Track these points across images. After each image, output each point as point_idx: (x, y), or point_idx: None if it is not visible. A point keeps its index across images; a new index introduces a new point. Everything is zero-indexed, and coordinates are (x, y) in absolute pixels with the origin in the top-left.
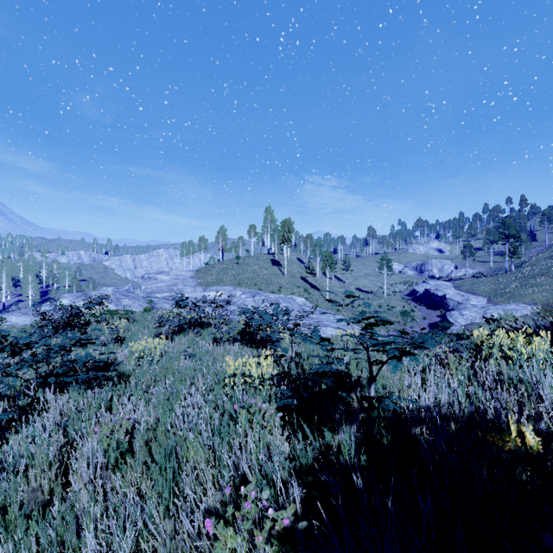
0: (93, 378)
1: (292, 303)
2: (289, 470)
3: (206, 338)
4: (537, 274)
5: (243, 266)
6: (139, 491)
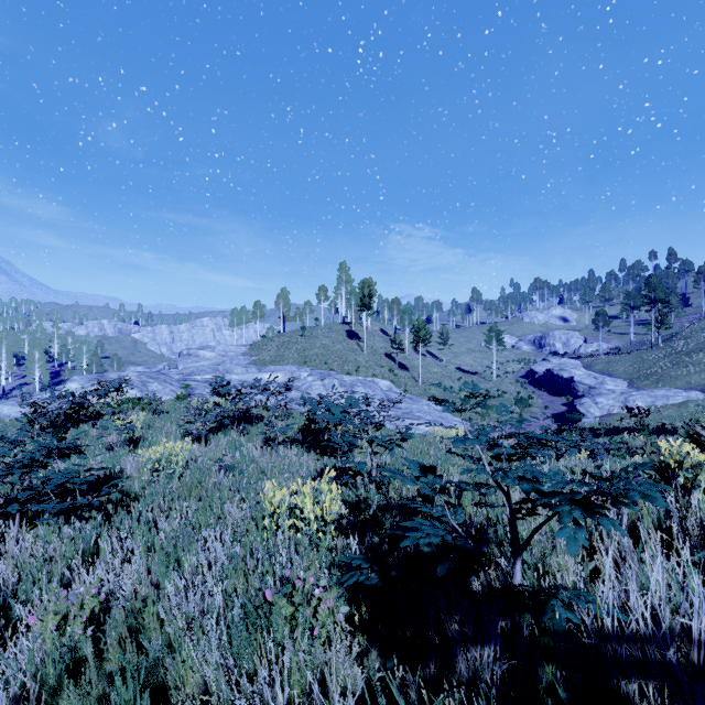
0: (71, 508)
1: (373, 388)
2: None
3: (254, 438)
4: (692, 349)
5: (310, 339)
6: None
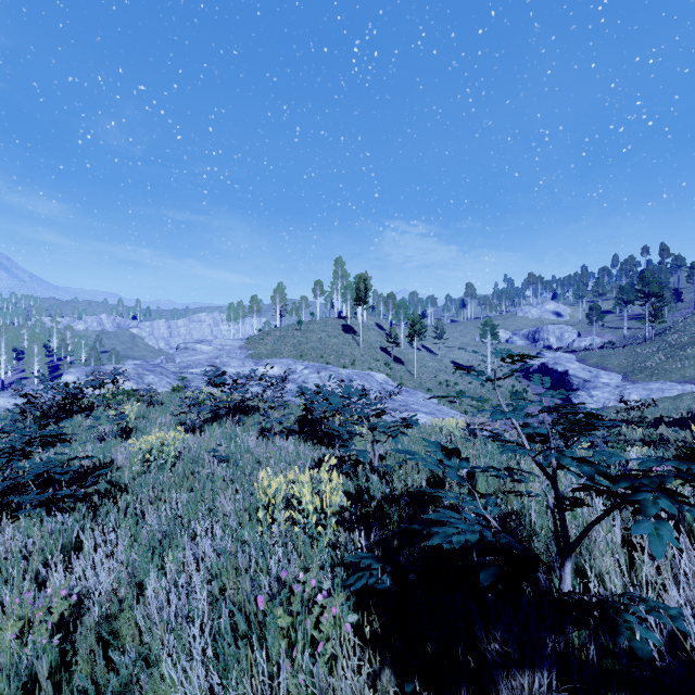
0: (52, 499)
1: (370, 381)
2: None
3: (250, 429)
4: (686, 343)
5: (306, 333)
6: None
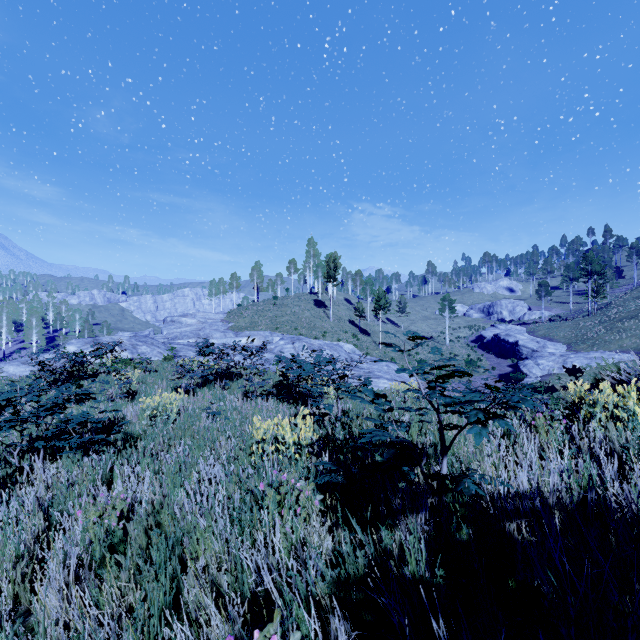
0: (90, 442)
1: (338, 351)
2: (332, 581)
3: (235, 392)
4: (624, 317)
5: (281, 308)
6: (125, 606)
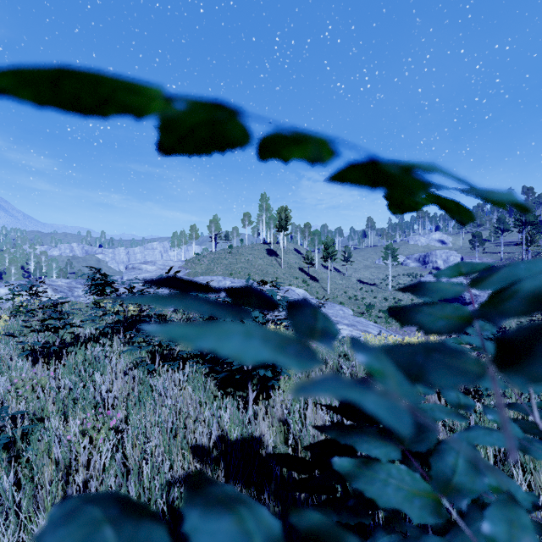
0: None
1: (291, 294)
2: None
3: None
4: None
5: (236, 256)
6: None
